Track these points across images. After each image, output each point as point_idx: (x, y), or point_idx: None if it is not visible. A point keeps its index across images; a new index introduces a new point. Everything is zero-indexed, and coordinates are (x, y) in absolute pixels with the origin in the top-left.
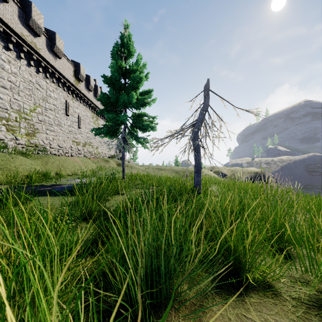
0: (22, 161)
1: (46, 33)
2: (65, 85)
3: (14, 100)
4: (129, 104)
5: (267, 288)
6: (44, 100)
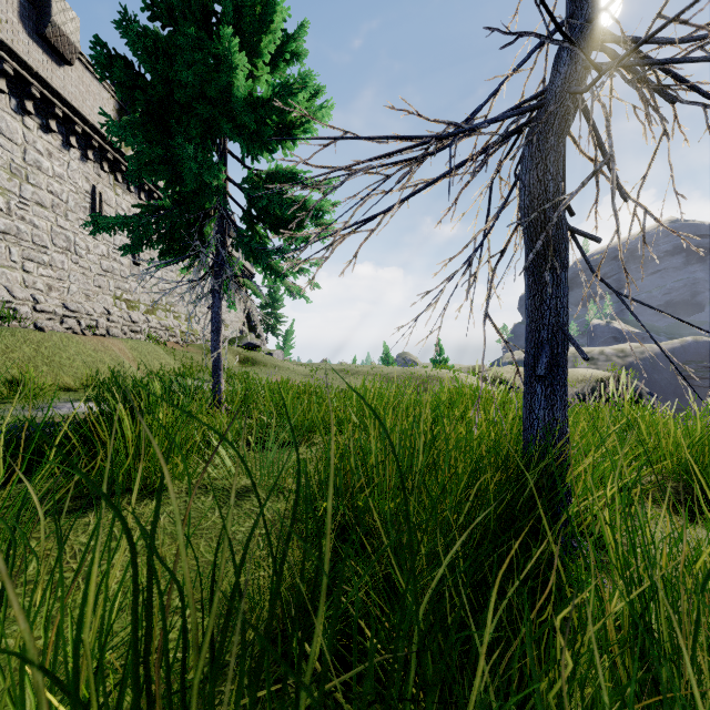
0: None
1: None
2: (88, 143)
3: None
4: (226, 121)
5: None
6: (15, 176)
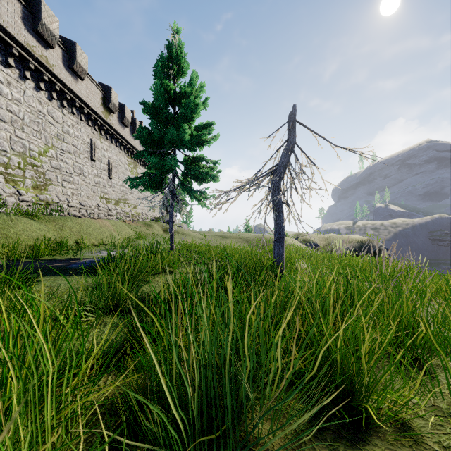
0: (26, 225)
1: (62, 44)
2: (89, 117)
3: (16, 138)
4: (179, 143)
5: (399, 427)
6: (59, 139)
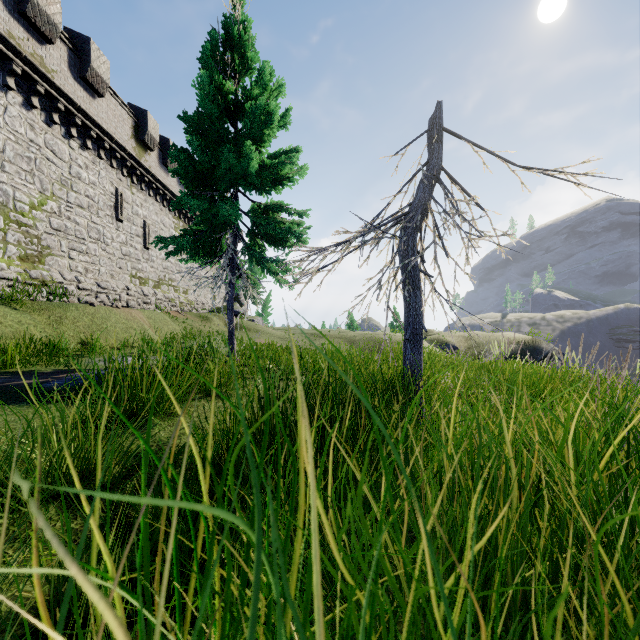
0: None
1: (68, 40)
2: (113, 155)
3: None
4: (242, 180)
5: None
6: (64, 186)
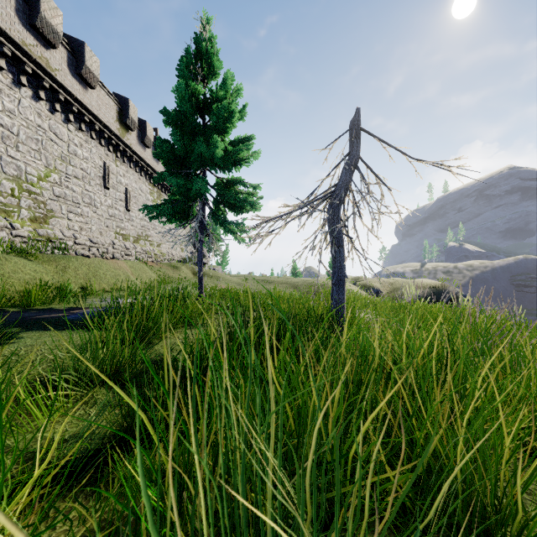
0: (17, 266)
1: (67, 44)
2: (102, 135)
3: (8, 158)
4: (209, 162)
5: None
6: (63, 161)
